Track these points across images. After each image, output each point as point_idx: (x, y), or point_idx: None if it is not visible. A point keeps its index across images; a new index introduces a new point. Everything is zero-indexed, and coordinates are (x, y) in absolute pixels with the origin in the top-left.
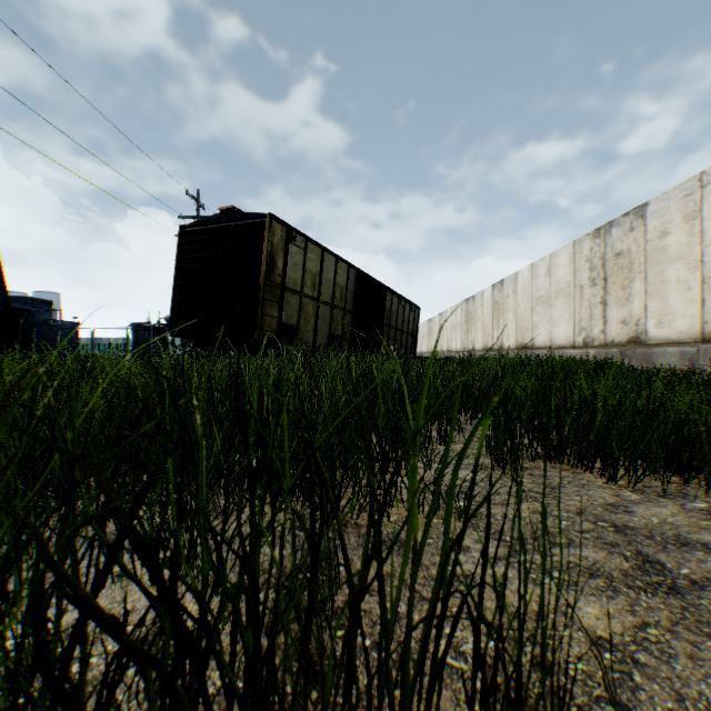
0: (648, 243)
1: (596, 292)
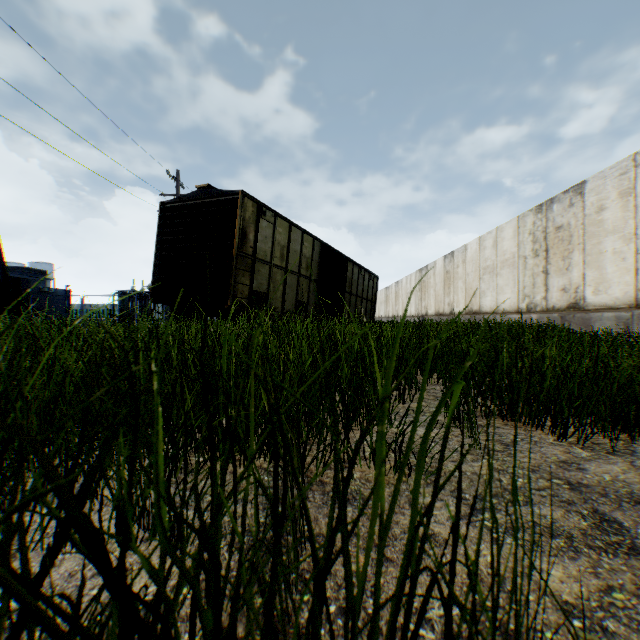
0: (586, 218)
1: (538, 262)
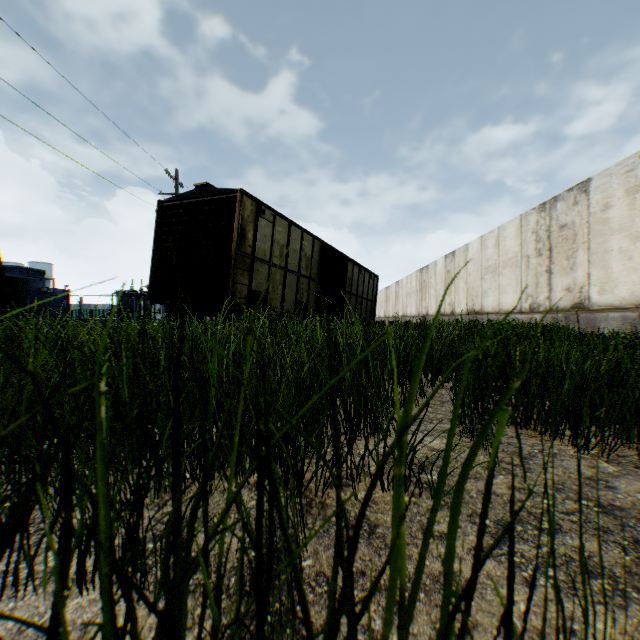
0: (591, 216)
1: (541, 262)
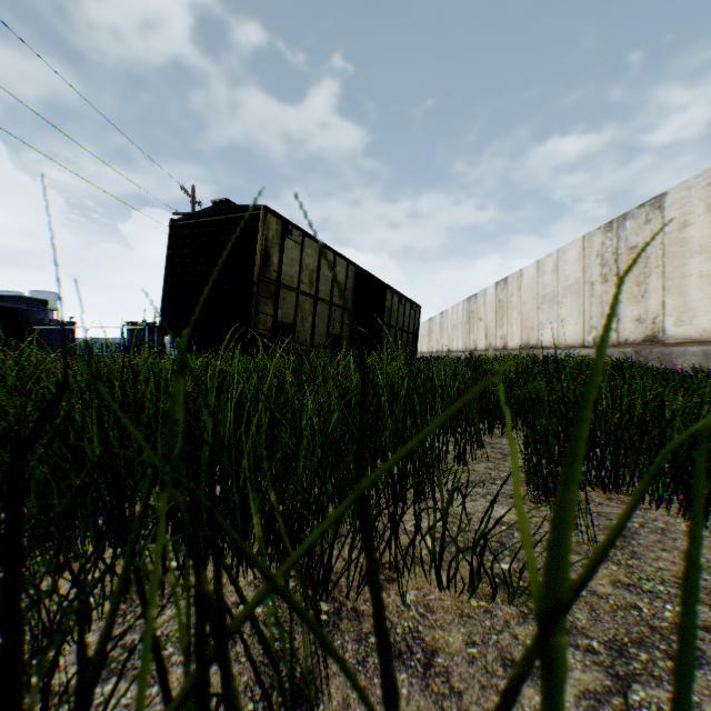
0: (666, 236)
1: (607, 289)
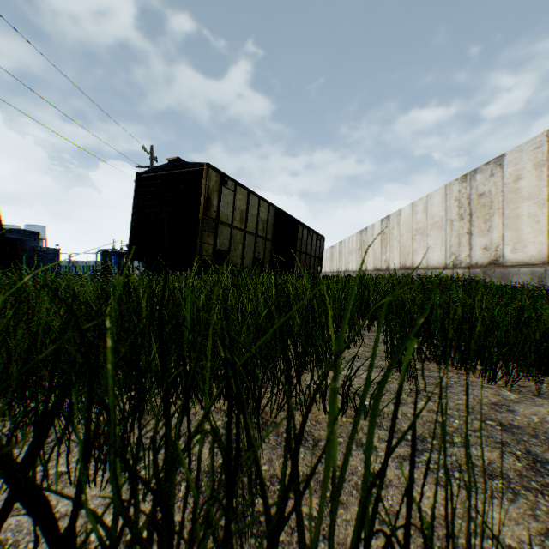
0: (505, 186)
1: (463, 225)
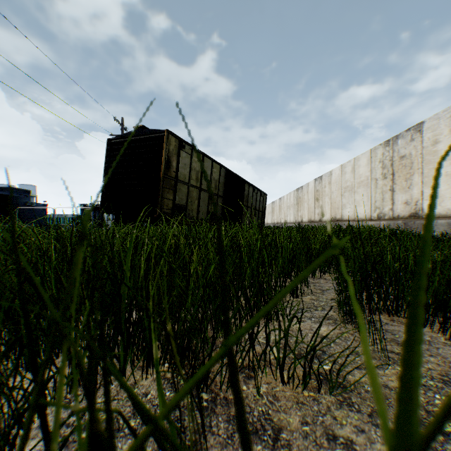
0: (424, 149)
1: (386, 183)
